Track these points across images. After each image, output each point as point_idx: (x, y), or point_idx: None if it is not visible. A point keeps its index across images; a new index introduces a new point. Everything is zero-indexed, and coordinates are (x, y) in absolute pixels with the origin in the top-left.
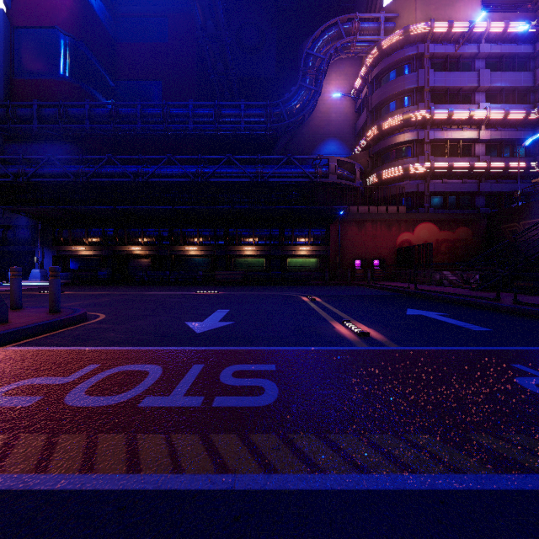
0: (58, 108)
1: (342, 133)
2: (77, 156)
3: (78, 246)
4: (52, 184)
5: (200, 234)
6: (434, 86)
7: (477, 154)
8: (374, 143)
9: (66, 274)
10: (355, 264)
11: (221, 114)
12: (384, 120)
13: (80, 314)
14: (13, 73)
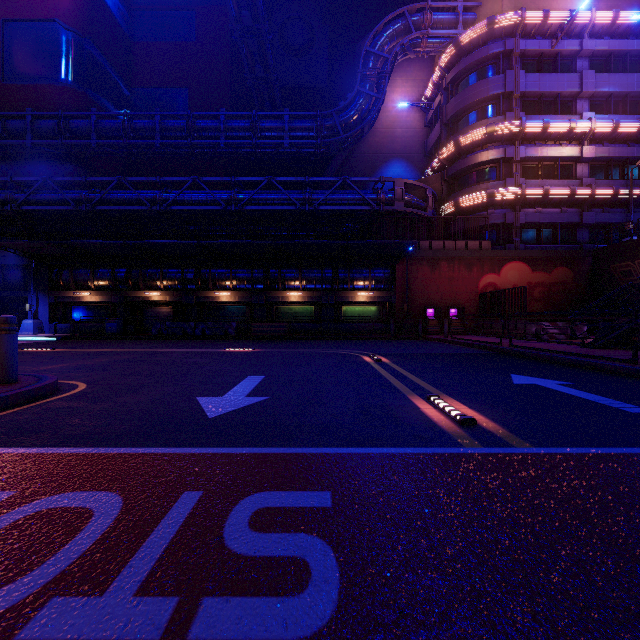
0: (58, 119)
1: (409, 152)
2: (80, 178)
3: (82, 291)
4: (49, 213)
5: (234, 276)
6: (525, 91)
7: (579, 176)
8: (449, 164)
9: (67, 325)
10: (427, 314)
11: (259, 128)
12: (463, 135)
13: (42, 386)
14: (3, 77)
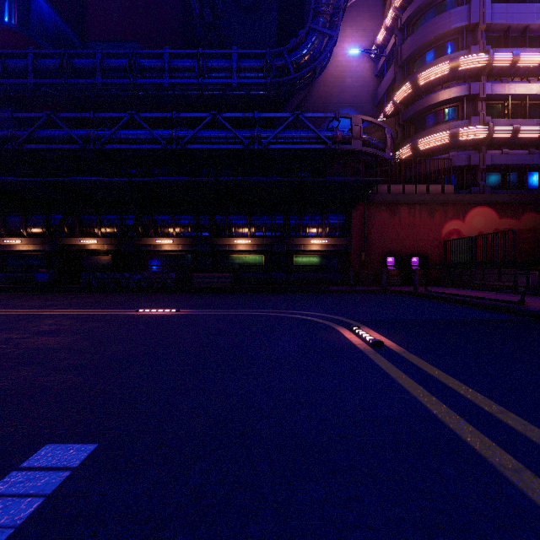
0: None
1: (359, 102)
2: (6, 113)
3: (12, 238)
4: None
5: (177, 222)
6: (491, 23)
7: None
8: (404, 107)
9: None
10: (386, 263)
11: (206, 67)
12: (421, 73)
13: None
14: None
